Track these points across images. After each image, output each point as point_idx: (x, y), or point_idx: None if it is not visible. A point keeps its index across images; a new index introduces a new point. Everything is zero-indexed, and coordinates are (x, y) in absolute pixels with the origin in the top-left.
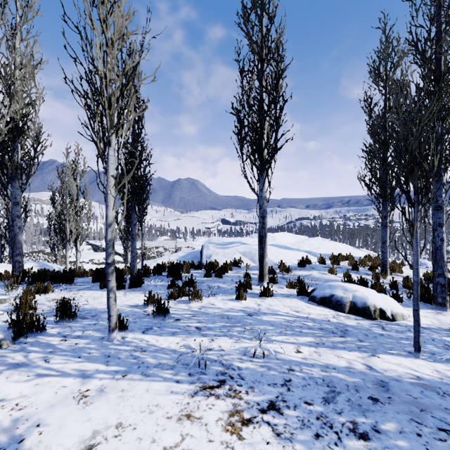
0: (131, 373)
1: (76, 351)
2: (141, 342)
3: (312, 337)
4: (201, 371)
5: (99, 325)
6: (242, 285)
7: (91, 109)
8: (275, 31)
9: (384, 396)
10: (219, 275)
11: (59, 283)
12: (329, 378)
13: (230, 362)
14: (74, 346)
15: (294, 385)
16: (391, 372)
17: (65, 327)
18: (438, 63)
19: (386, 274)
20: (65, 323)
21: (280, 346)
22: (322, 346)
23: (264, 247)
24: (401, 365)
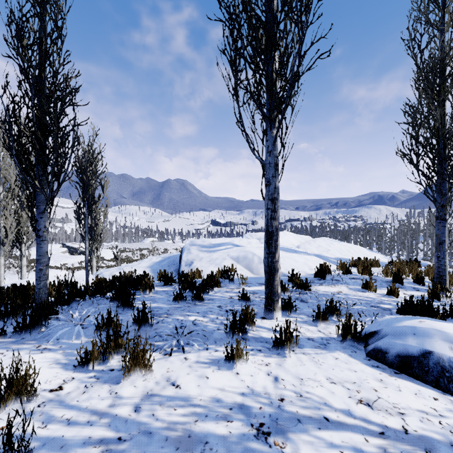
0: None
1: None
2: None
3: None
4: None
5: None
6: (238, 324)
7: None
8: None
9: None
10: (199, 298)
11: None
12: None
13: None
14: None
15: None
16: None
17: None
18: None
19: (451, 291)
20: None
21: None
22: None
23: (275, 252)
24: None
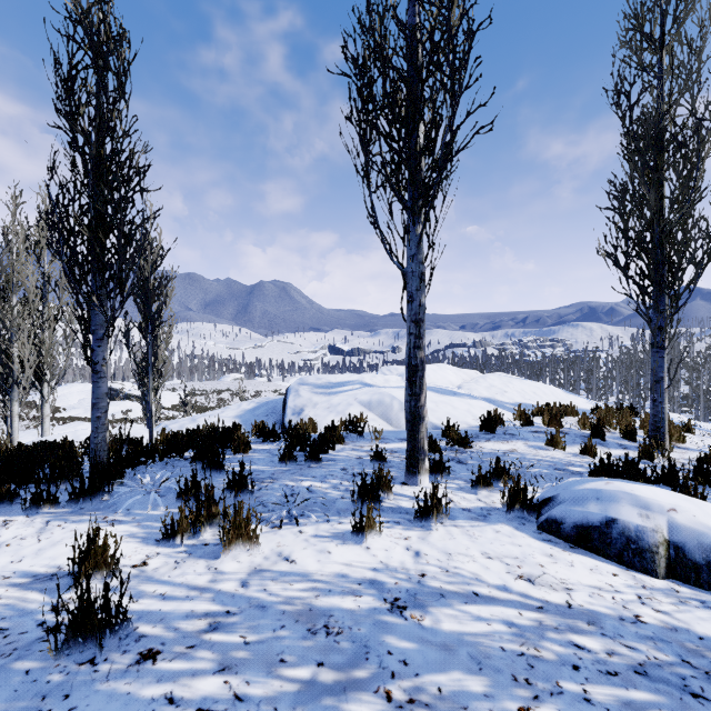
0: None
1: None
2: None
3: None
4: None
5: None
6: (370, 489)
7: None
8: None
9: None
10: (315, 457)
11: None
12: None
13: None
14: None
15: None
16: None
17: None
18: None
19: (669, 448)
20: None
21: None
22: None
23: (420, 394)
24: None
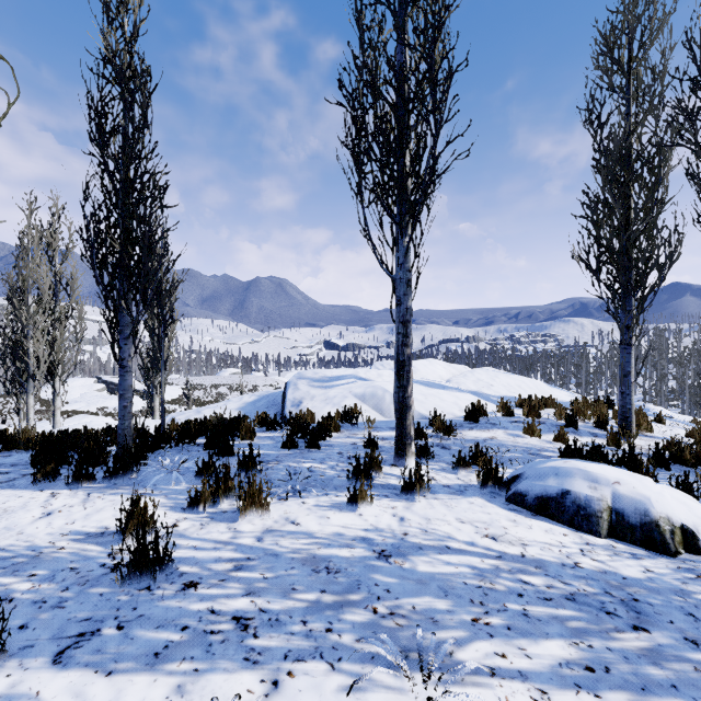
0: None
1: None
2: None
3: (563, 637)
4: None
5: None
6: (363, 469)
7: None
8: None
9: None
10: (314, 443)
11: None
12: None
13: None
14: None
15: None
16: None
17: None
18: None
19: (634, 435)
20: None
21: None
22: (609, 682)
23: (407, 386)
24: None
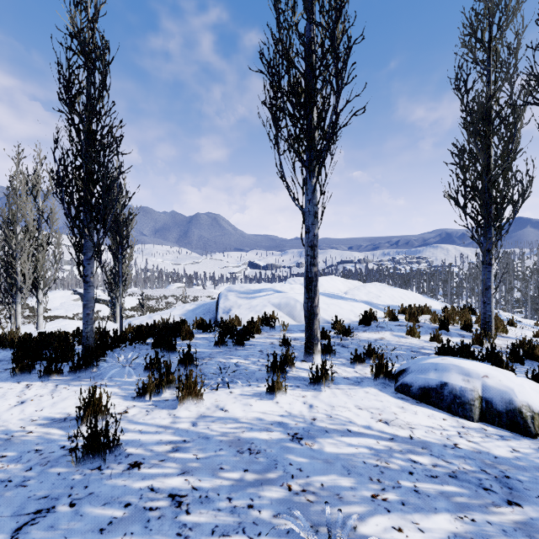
0: None
1: None
2: None
3: (450, 511)
4: None
5: None
6: (279, 364)
7: None
8: None
9: None
10: (240, 343)
11: None
12: None
13: None
14: None
15: None
16: None
17: None
18: None
19: (494, 336)
20: None
21: None
22: None
23: (315, 297)
24: None
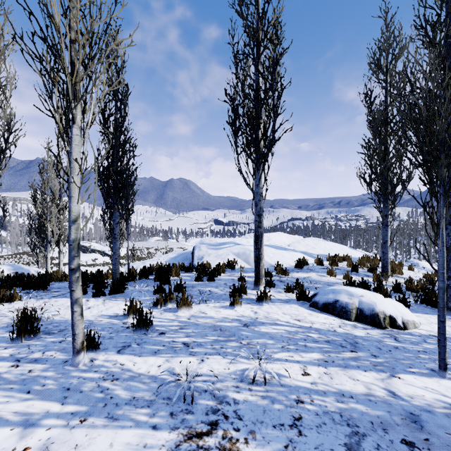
0: (92, 416)
1: (27, 383)
2: (114, 365)
3: (319, 352)
4: (186, 408)
5: (66, 342)
6: (237, 290)
7: (50, 77)
8: (273, 11)
9: (420, 437)
10: (211, 278)
11: (31, 288)
12: (348, 412)
13: (223, 392)
14: (25, 375)
15: (306, 426)
16: (419, 399)
17: (22, 346)
18: (448, 48)
19: (388, 276)
20: (24, 340)
21: (285, 368)
22: (332, 365)
23: (261, 248)
24: (428, 388)
